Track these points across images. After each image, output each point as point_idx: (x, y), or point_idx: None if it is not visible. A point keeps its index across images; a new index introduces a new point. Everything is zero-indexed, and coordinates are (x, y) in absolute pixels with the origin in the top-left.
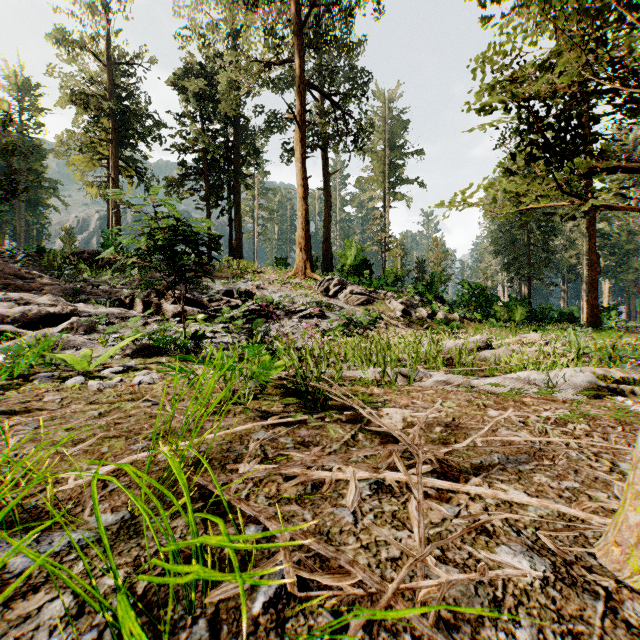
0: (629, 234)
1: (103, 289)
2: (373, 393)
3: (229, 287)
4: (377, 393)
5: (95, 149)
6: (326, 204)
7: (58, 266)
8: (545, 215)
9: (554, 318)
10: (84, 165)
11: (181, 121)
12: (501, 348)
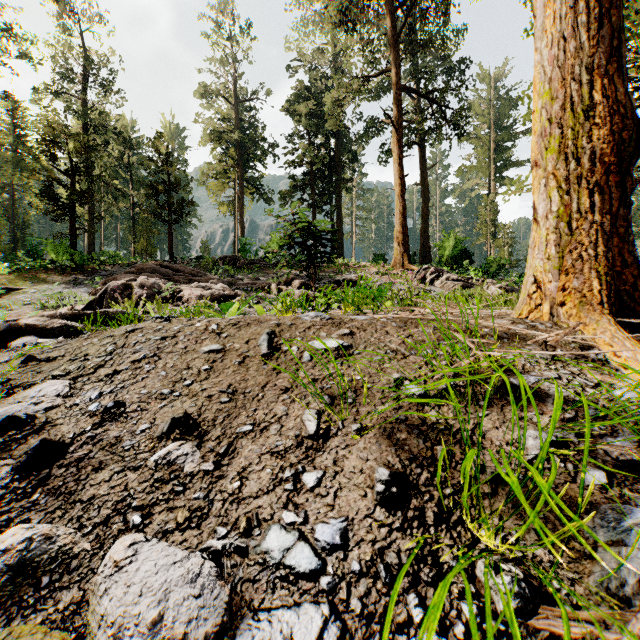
0: None
1: (246, 282)
2: None
3: (336, 279)
4: None
5: (226, 175)
6: (424, 198)
7: (211, 268)
8: None
9: None
10: (218, 189)
11: (291, 140)
12: None
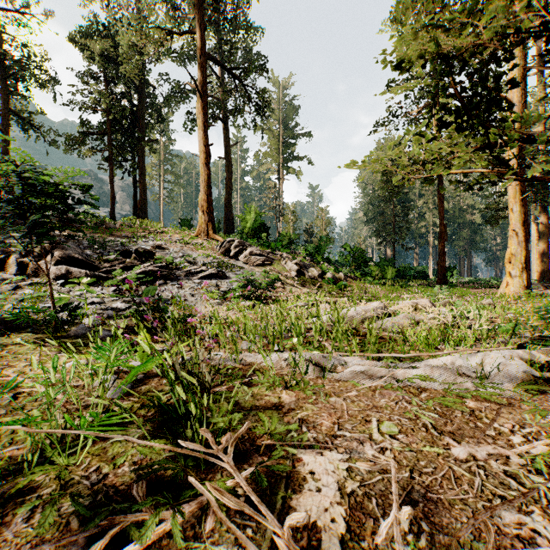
0: (461, 211)
1: None
2: (282, 402)
3: (128, 246)
4: (287, 403)
5: None
6: (228, 172)
7: None
8: (454, 183)
9: (412, 275)
10: None
11: (82, 80)
12: (399, 316)
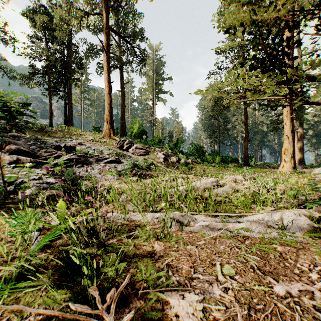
0: (256, 124)
1: None
2: (154, 250)
3: (60, 143)
4: (158, 252)
5: None
6: (122, 99)
7: None
8: (261, 106)
9: (229, 161)
10: None
11: (31, 40)
12: (226, 186)
